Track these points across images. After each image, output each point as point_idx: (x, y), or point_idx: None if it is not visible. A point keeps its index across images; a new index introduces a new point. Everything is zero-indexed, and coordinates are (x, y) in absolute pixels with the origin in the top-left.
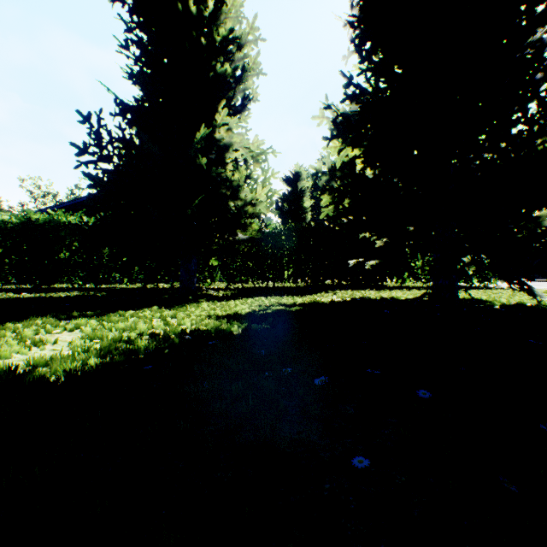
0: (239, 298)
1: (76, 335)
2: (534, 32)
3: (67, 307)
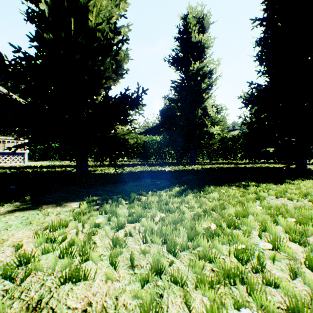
0: (209, 165)
1: (168, 169)
2: None
3: (161, 165)
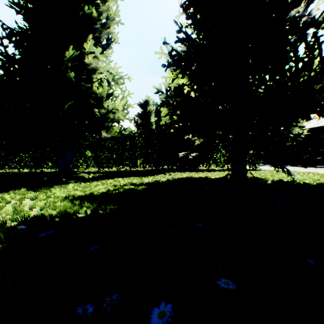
0: (102, 179)
1: None
2: (297, 5)
3: None
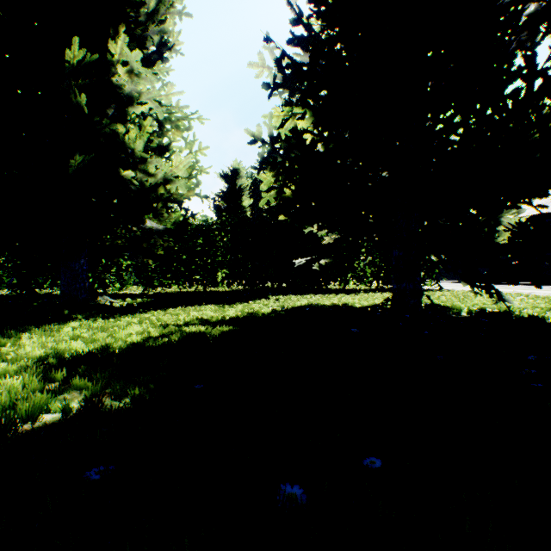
0: (144, 311)
1: None
2: None
3: None
